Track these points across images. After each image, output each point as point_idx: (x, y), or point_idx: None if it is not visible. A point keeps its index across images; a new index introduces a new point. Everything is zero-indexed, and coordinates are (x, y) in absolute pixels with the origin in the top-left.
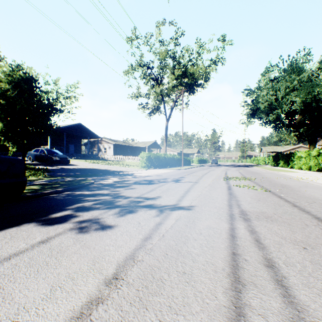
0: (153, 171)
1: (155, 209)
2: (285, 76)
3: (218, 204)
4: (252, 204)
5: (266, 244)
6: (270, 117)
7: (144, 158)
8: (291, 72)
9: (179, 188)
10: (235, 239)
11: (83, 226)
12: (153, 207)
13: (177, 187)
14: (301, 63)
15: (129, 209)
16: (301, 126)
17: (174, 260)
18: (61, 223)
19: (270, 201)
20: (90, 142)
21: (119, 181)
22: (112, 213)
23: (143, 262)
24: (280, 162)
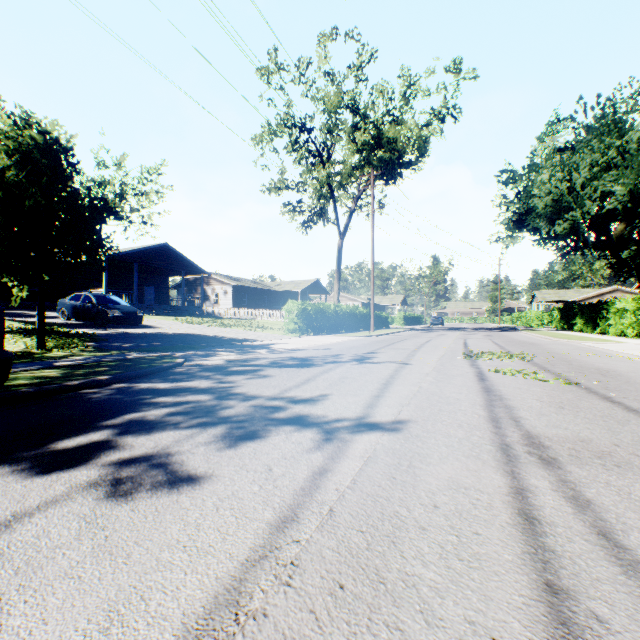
0: (312, 339)
1: (313, 428)
2: (590, 139)
3: (465, 417)
4: (548, 416)
5: (639, 551)
6: (557, 227)
7: (294, 312)
8: (602, 130)
9: (369, 376)
10: (537, 528)
11: (122, 478)
12: (308, 423)
13: (364, 375)
14: (624, 112)
15: (250, 427)
16: (624, 244)
17: (365, 617)
18: (71, 466)
19: (589, 410)
20: (187, 282)
21: (238, 361)
22: (207, 438)
23: (264, 624)
24: (577, 322)
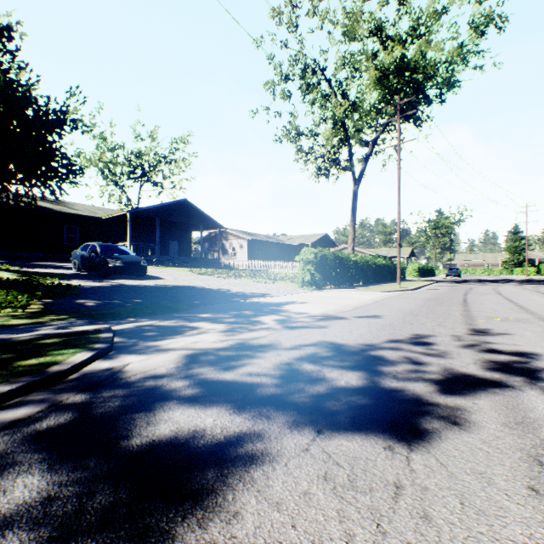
0: (336, 295)
1: None
2: None
3: None
4: None
5: None
6: None
7: (310, 262)
8: None
9: None
10: None
11: None
12: None
13: None
14: None
15: None
16: None
17: None
18: None
19: None
20: (208, 238)
21: (210, 360)
22: None
23: None
24: None
